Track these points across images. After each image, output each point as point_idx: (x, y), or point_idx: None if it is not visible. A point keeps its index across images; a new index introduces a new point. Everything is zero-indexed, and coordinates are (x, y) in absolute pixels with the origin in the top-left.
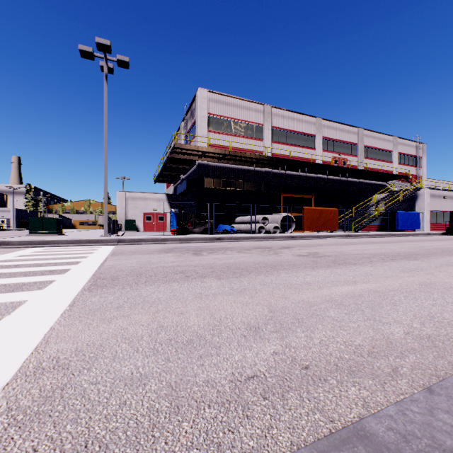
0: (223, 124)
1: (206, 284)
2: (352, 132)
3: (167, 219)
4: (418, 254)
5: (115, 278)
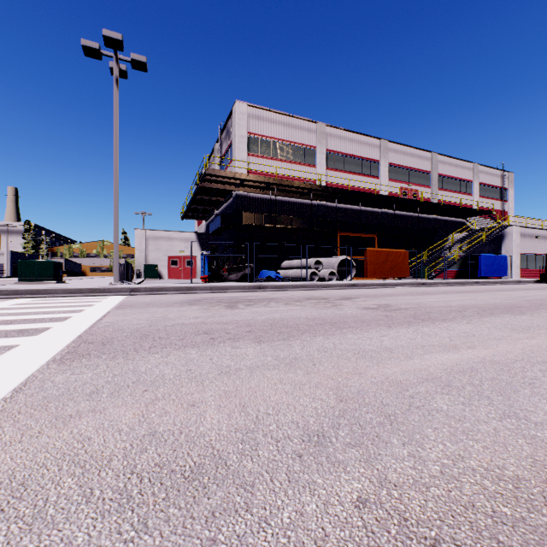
0: (266, 146)
1: (239, 350)
2: (424, 158)
3: (197, 264)
4: (521, 306)
5: (107, 342)
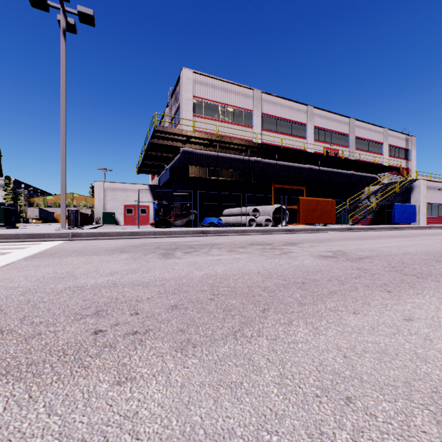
0: (209, 108)
1: (124, 396)
2: (343, 122)
3: (150, 212)
4: None
5: None
